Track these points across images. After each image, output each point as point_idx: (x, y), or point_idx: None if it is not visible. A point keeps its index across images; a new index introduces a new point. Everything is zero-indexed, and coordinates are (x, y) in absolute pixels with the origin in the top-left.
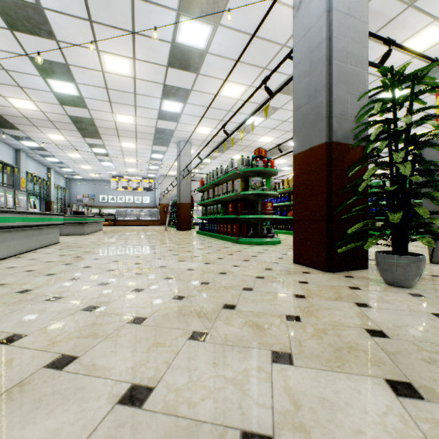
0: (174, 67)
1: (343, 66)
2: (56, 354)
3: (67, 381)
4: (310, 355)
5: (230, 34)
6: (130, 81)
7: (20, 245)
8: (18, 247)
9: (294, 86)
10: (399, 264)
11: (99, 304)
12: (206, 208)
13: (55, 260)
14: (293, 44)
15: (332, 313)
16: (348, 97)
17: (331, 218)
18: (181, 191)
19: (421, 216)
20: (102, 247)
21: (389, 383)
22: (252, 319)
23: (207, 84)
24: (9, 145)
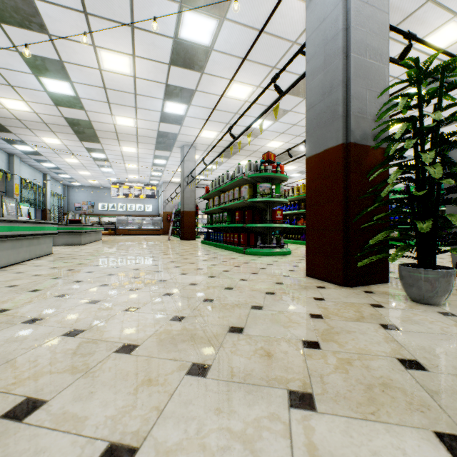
0: (177, 65)
1: (361, 60)
2: (19, 397)
3: (25, 438)
4: (336, 396)
5: (236, 29)
6: (130, 80)
7: (6, 256)
8: (4, 259)
9: (307, 82)
10: (427, 279)
11: (85, 328)
12: (212, 217)
13: (43, 274)
14: (306, 37)
15: (355, 337)
16: (367, 94)
17: (349, 227)
18: (185, 198)
19: (450, 225)
20: (98, 258)
21: (441, 437)
22: (263, 346)
23: (212, 84)
24: (2, 149)
